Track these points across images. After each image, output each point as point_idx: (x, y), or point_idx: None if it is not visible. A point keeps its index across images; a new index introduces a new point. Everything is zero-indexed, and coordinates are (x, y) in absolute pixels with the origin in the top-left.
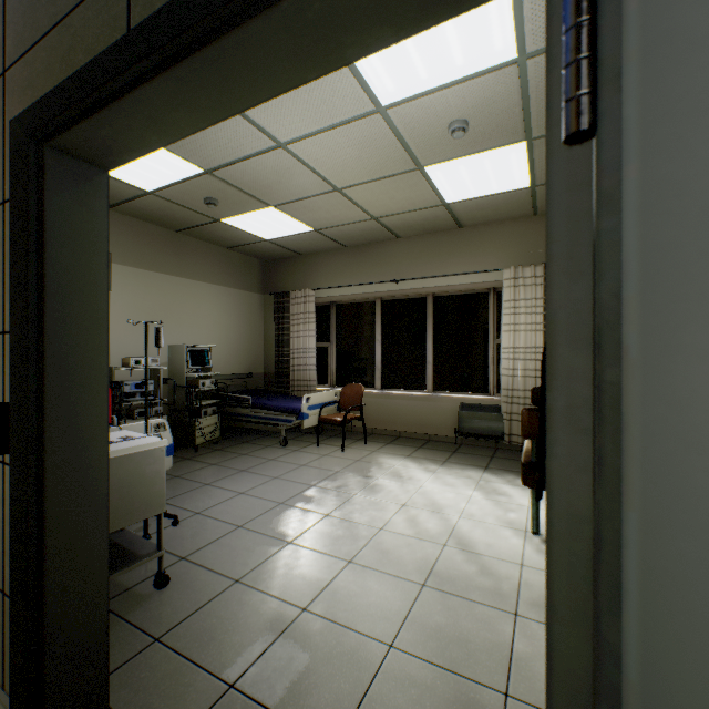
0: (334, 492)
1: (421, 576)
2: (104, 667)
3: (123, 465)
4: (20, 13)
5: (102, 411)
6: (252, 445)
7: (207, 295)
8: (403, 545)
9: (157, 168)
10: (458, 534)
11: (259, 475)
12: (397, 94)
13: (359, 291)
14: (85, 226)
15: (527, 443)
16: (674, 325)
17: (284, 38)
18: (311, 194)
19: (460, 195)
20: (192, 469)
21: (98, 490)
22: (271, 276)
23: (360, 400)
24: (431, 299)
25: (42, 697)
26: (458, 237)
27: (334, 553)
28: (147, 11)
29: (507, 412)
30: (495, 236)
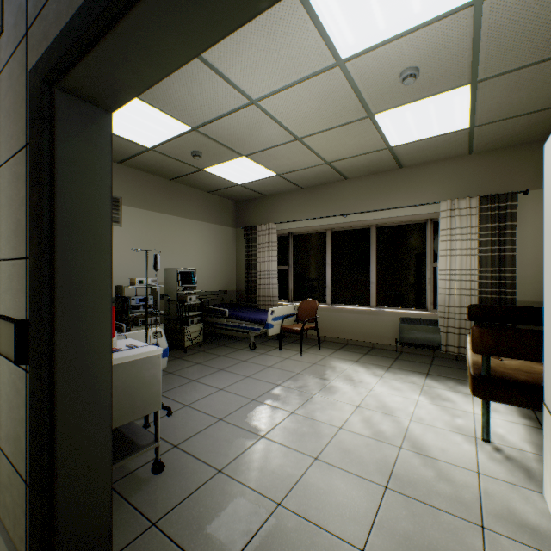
0: (296, 391)
1: (382, 478)
2: None
3: (127, 370)
4: None
5: (106, 328)
6: (227, 348)
7: (193, 229)
8: (362, 445)
9: (156, 128)
10: (411, 437)
11: (234, 374)
12: (355, 47)
13: (313, 224)
14: (91, 162)
15: (472, 356)
16: None
17: None
18: (276, 144)
19: (403, 139)
20: (182, 366)
21: (102, 398)
22: (242, 213)
23: (315, 313)
24: (374, 229)
25: None
26: (398, 176)
27: (301, 449)
28: None
29: (444, 326)
30: (432, 174)
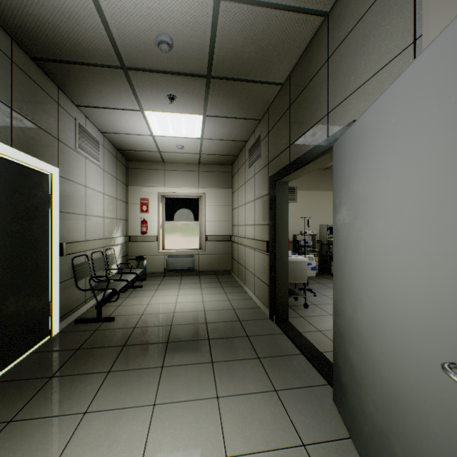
0: None
1: None
2: (287, 310)
3: (294, 264)
4: (271, 151)
5: (287, 244)
6: None
7: None
8: None
9: None
10: None
11: None
12: None
13: None
14: (283, 198)
15: None
16: (334, 227)
17: (314, 164)
18: None
19: None
20: (327, 282)
21: (286, 264)
22: None
23: None
24: None
25: (275, 308)
26: None
27: None
28: (292, 158)
29: None
30: None
